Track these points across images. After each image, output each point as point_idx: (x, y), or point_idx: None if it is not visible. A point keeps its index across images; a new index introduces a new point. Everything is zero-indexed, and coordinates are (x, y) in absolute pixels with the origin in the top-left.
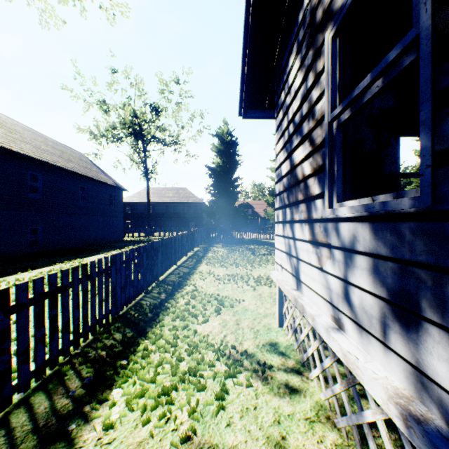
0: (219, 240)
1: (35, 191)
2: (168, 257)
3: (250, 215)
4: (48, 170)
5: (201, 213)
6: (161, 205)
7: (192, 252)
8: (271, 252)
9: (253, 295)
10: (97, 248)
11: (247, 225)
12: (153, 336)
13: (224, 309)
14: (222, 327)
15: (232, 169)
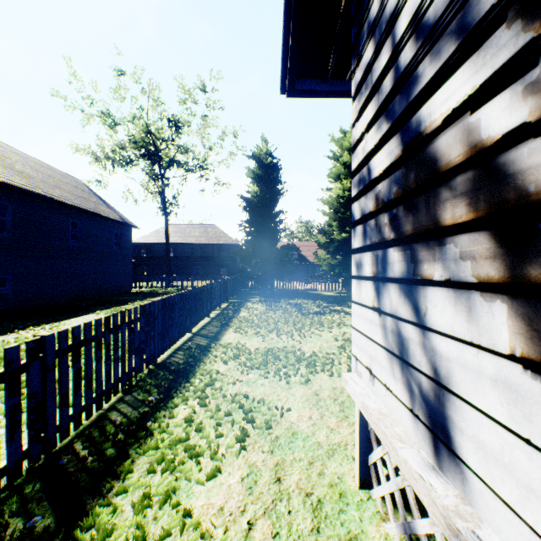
0: (257, 291)
1: (6, 226)
2: (175, 324)
3: (296, 260)
4: (22, 199)
5: (235, 257)
6: (185, 246)
7: (218, 311)
8: (326, 310)
9: (305, 396)
10: (92, 303)
11: (292, 273)
12: (86, 537)
13: (255, 432)
14: (245, 494)
15: (273, 200)
